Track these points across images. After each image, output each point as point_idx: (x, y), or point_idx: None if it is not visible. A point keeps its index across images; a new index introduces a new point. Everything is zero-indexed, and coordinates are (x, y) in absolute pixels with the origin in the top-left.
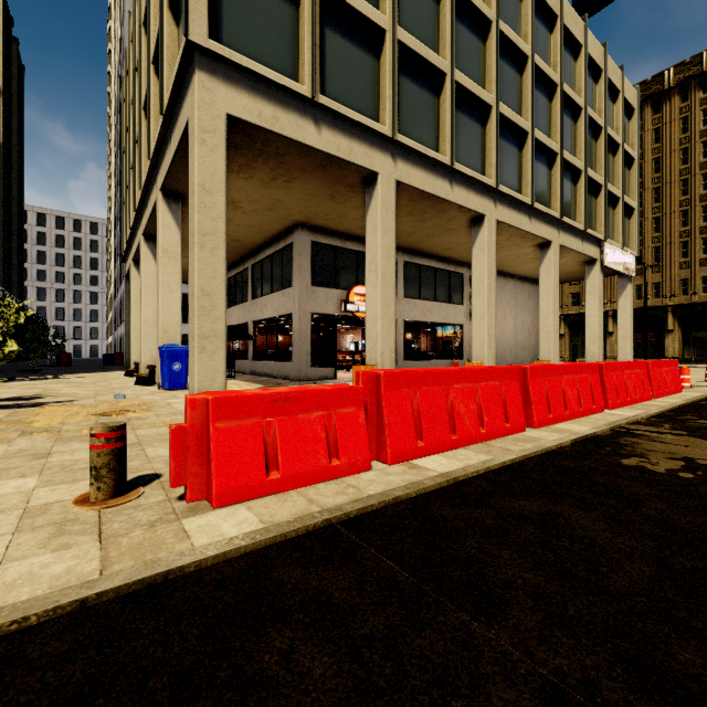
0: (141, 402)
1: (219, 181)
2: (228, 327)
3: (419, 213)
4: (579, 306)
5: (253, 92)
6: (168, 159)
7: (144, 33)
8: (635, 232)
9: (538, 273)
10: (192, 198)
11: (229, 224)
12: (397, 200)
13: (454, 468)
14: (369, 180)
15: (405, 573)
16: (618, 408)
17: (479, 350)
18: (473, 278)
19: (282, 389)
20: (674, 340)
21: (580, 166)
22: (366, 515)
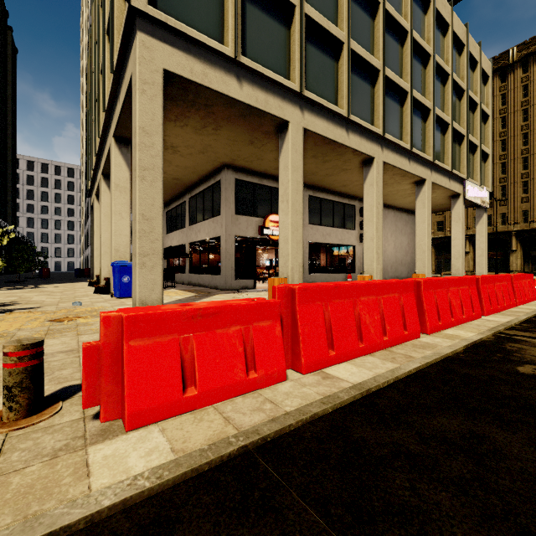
0: (94, 309)
1: (157, 125)
2: (169, 247)
3: (321, 156)
4: (442, 231)
5: (186, 51)
6: (118, 110)
7: (101, 12)
8: (489, 173)
9: (413, 205)
10: (134, 139)
11: (169, 165)
12: (304, 145)
13: (365, 378)
14: (281, 128)
15: (334, 534)
16: (491, 314)
17: (370, 266)
18: (364, 208)
19: (200, 304)
20: (517, 258)
21: (448, 120)
22: (283, 437)
